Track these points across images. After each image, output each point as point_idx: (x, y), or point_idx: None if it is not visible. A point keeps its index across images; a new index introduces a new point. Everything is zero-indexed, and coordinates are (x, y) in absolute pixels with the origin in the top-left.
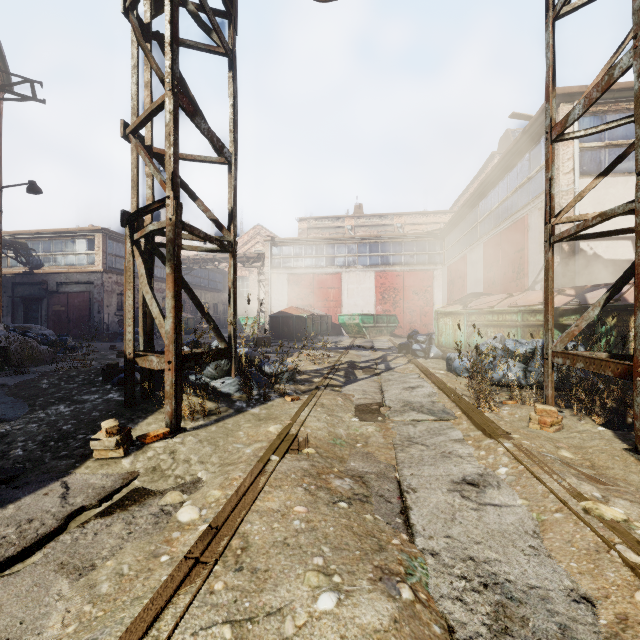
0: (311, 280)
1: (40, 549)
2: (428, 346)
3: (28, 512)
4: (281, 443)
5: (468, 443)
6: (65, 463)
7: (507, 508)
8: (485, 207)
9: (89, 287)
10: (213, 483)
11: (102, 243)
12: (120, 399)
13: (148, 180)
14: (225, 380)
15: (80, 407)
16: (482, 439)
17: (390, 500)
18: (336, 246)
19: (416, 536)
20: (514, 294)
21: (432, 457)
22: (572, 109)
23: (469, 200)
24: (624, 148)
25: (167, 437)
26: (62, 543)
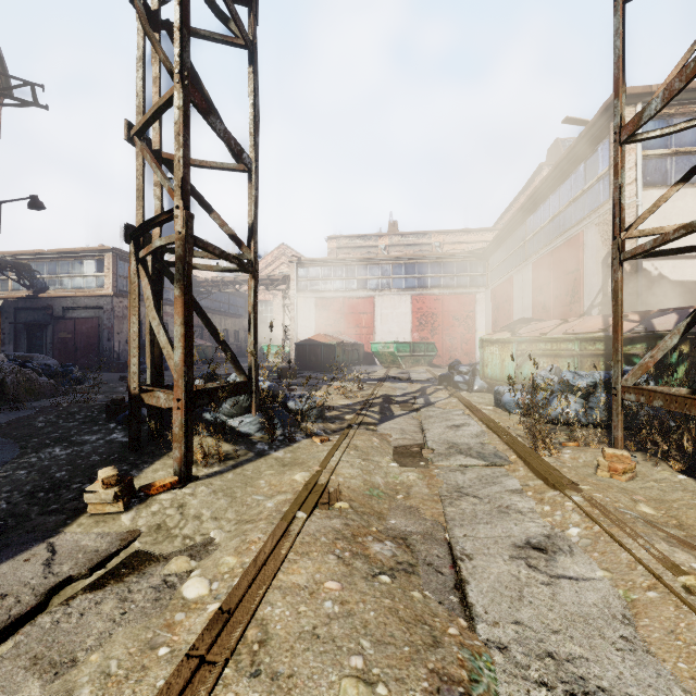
0: (341, 304)
1: (12, 635)
2: (472, 378)
3: (2, 585)
4: (309, 495)
5: (528, 495)
6: (54, 519)
7: (586, 582)
8: (534, 223)
9: (98, 312)
10: (227, 547)
11: (112, 264)
12: (124, 440)
13: (156, 190)
14: (244, 418)
15: (78, 450)
16: (544, 490)
17: (441, 570)
18: (368, 267)
19: (477, 621)
20: (569, 320)
21: (487, 513)
22: (648, 104)
23: (516, 216)
24: (693, 156)
25: (175, 487)
26: (39, 627)
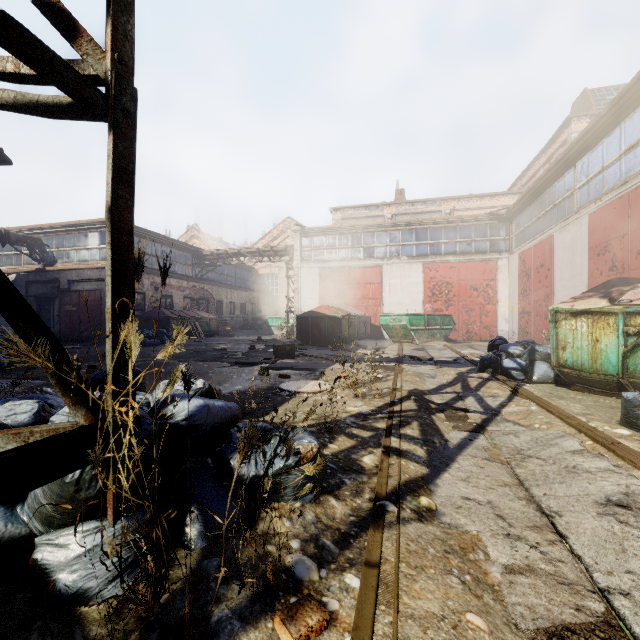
0: (346, 275)
1: None
2: (528, 363)
3: None
4: None
5: None
6: None
7: None
8: (590, 165)
9: (100, 285)
10: None
11: None
12: None
13: None
14: (79, 536)
15: None
16: None
17: None
18: (376, 234)
19: None
20: None
21: None
22: None
23: (560, 161)
24: None
25: None
26: None
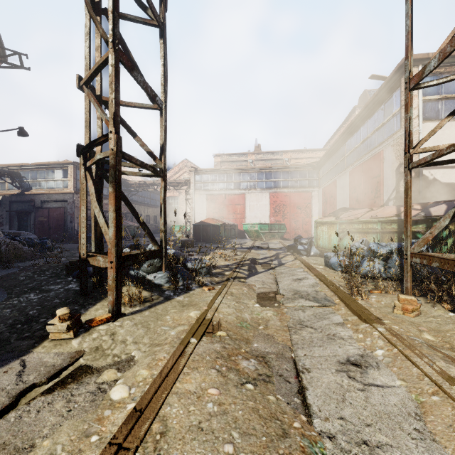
0: (223, 199)
1: None
2: (309, 247)
3: None
4: (199, 327)
5: (347, 326)
6: (26, 343)
7: (388, 389)
8: (350, 145)
9: (64, 204)
10: (142, 363)
11: (73, 172)
12: (77, 289)
13: (98, 121)
14: (157, 274)
15: (46, 295)
16: (359, 323)
17: (288, 380)
18: (241, 174)
19: (313, 417)
20: (374, 209)
21: (320, 339)
22: (428, 63)
23: (338, 140)
24: None
25: (109, 321)
26: (10, 420)
